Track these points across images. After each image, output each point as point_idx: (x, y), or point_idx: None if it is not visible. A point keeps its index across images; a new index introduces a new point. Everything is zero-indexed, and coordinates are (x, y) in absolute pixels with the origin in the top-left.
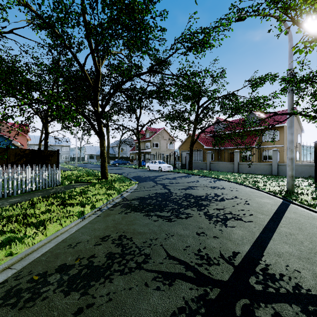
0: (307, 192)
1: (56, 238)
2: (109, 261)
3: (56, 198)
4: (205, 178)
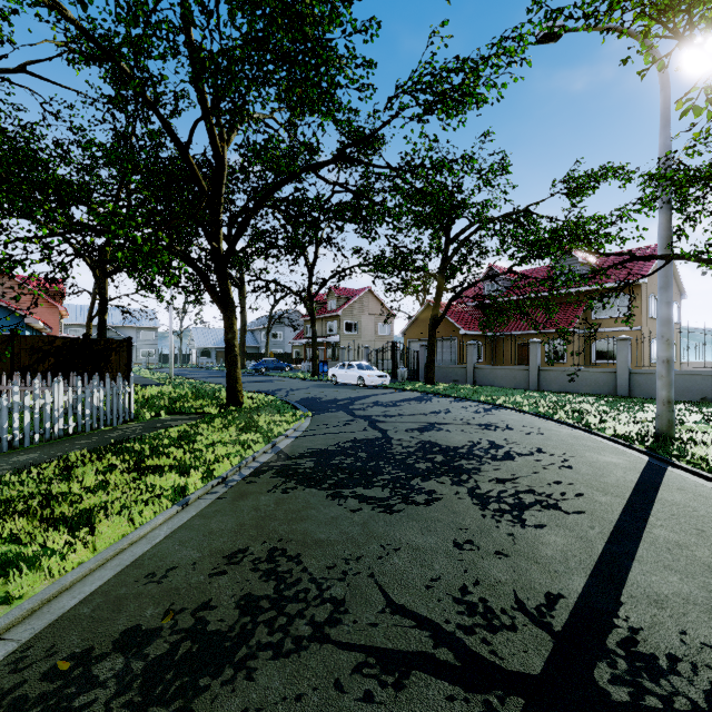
0: (703, 438)
1: (119, 556)
2: (246, 620)
3: (123, 454)
4: (465, 403)
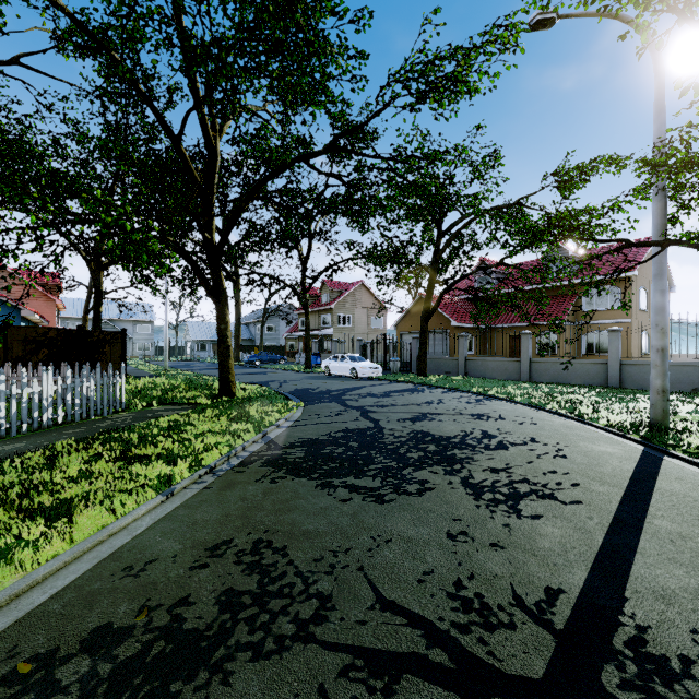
0: (698, 428)
1: (97, 548)
2: (226, 617)
3: (110, 444)
4: (457, 394)
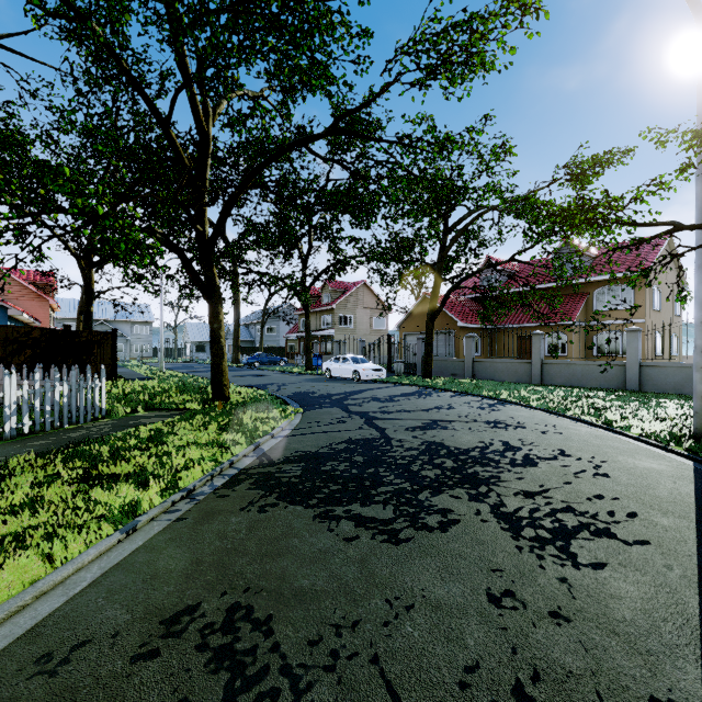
0: None
1: (14, 619)
2: None
3: (73, 460)
4: (467, 398)
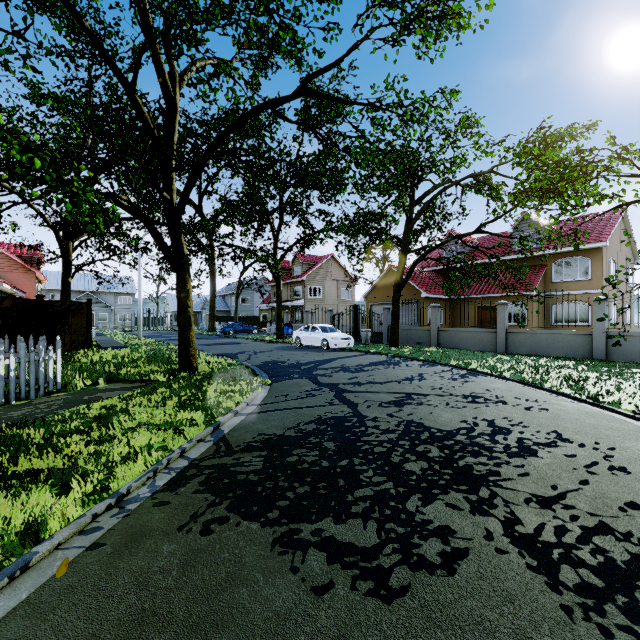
0: None
1: None
2: None
3: None
4: (437, 368)
